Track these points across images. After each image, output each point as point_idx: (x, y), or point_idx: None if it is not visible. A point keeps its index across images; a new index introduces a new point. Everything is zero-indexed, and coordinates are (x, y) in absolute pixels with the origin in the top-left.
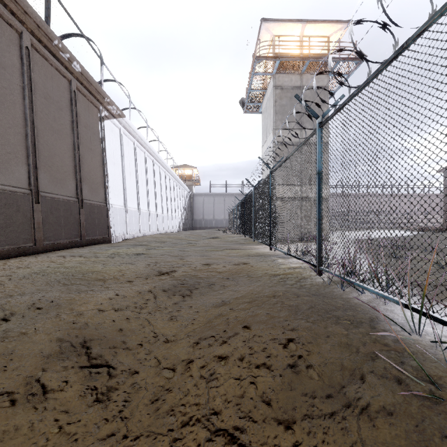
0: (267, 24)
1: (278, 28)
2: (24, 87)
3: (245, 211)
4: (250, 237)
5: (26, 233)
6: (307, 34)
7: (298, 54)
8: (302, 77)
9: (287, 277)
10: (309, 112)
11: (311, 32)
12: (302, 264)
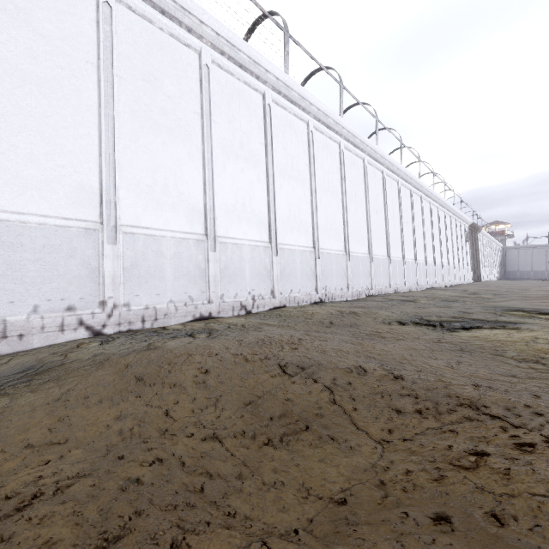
0: None
1: None
2: (472, 242)
3: None
4: None
5: (474, 277)
6: None
7: None
8: None
9: None
10: None
11: None
12: None
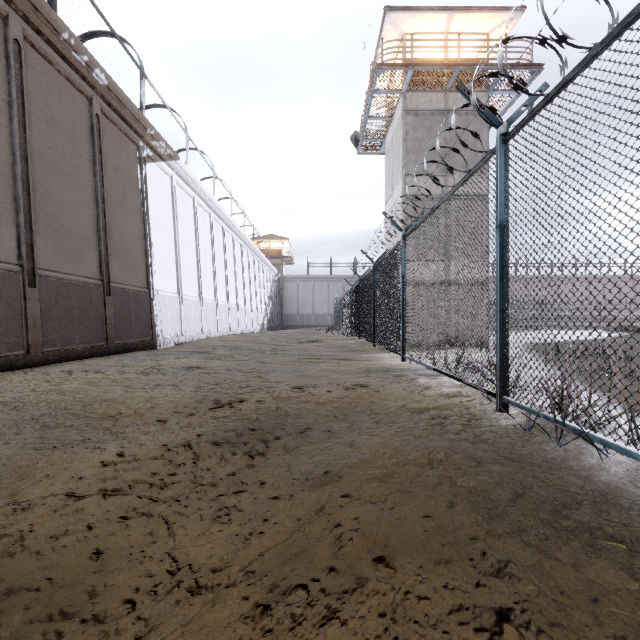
0: (393, 16)
1: (410, 21)
2: (10, 103)
3: (360, 301)
4: (368, 340)
5: (13, 334)
6: (455, 30)
7: (441, 62)
8: (448, 97)
9: (443, 415)
10: (482, 115)
11: (462, 27)
12: (460, 387)
